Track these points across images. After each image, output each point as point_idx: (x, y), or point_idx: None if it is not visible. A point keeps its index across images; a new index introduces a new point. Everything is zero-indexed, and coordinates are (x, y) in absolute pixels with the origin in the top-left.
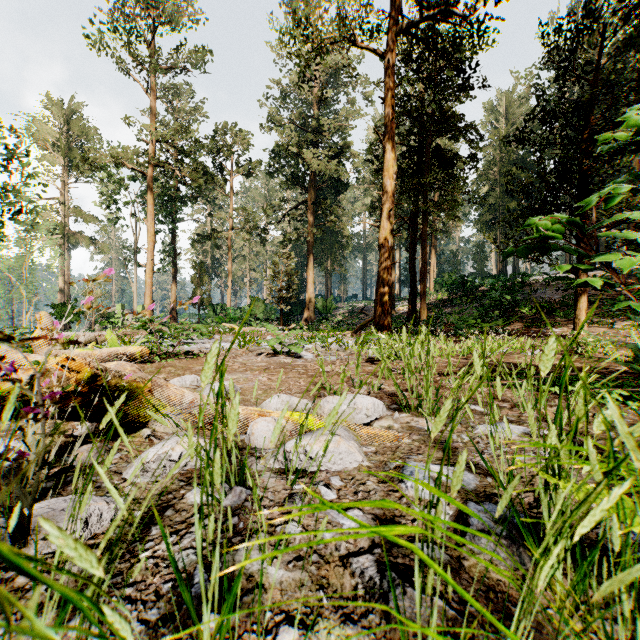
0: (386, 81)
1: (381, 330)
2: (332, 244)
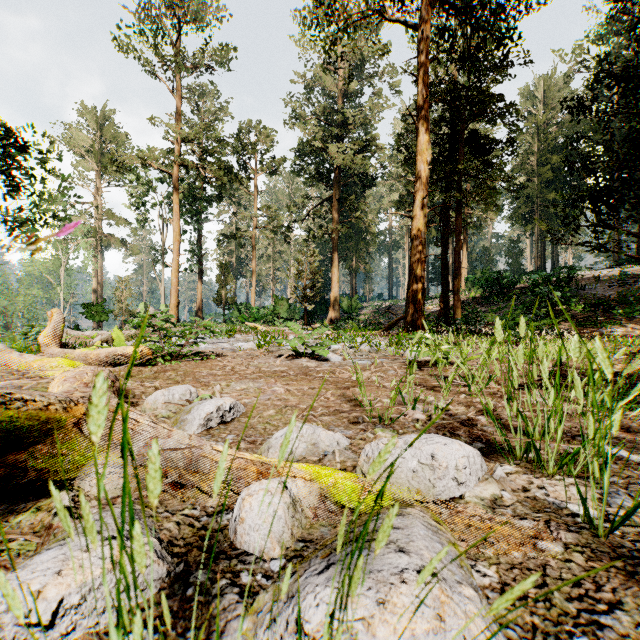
0: (419, 56)
1: (413, 329)
2: (357, 242)
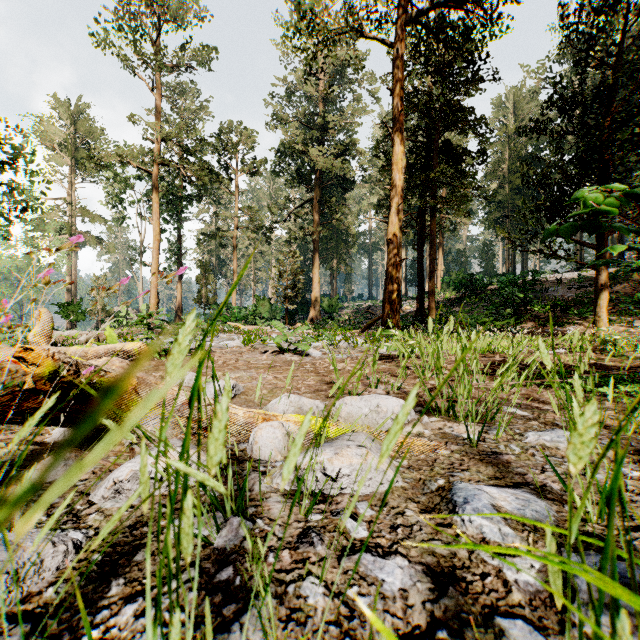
0: (395, 72)
1: (389, 328)
2: (338, 243)
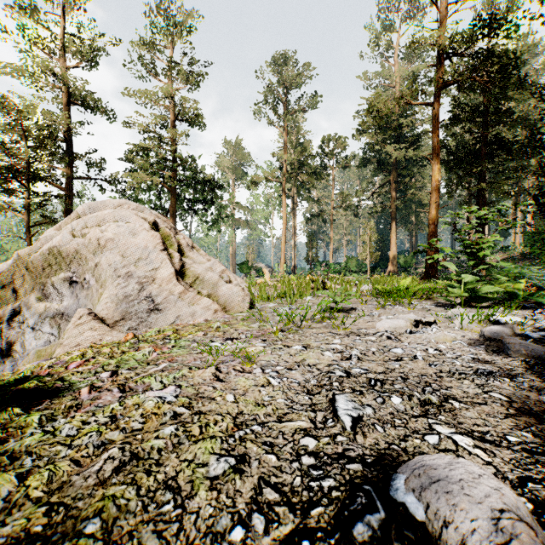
0: (432, 121)
1: (429, 278)
2: (416, 208)
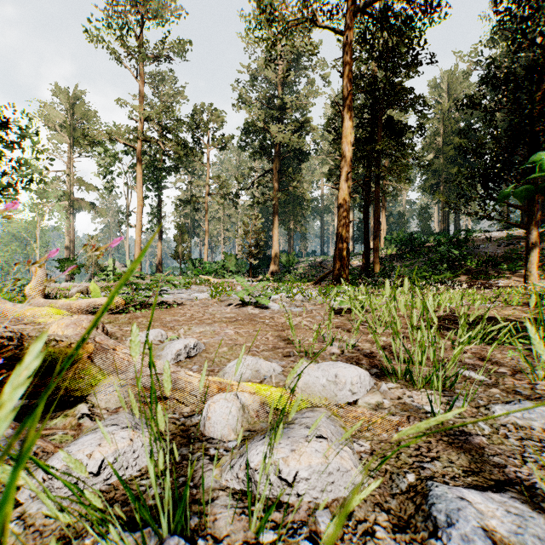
0: (344, 57)
1: (340, 281)
2: (294, 207)
